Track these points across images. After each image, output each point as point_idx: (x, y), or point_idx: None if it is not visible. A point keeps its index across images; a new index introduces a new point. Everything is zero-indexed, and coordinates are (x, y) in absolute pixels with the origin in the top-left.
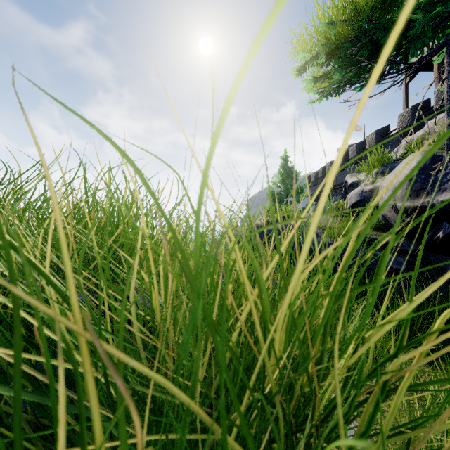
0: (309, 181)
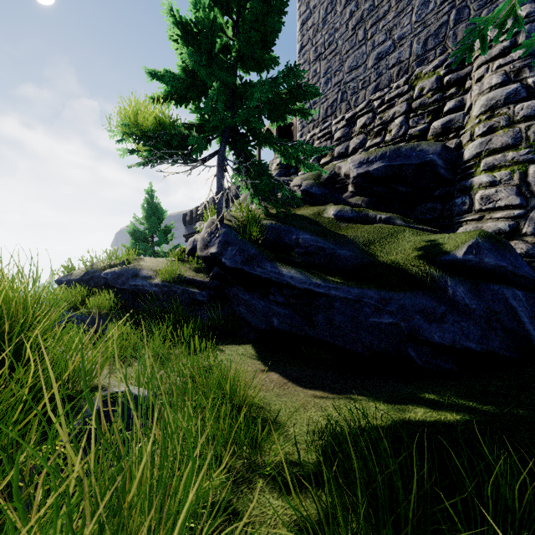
0: (185, 220)
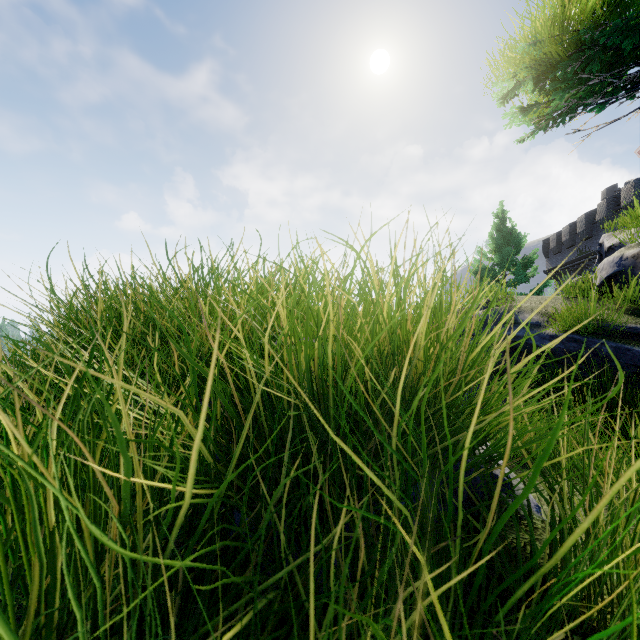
0: (547, 248)
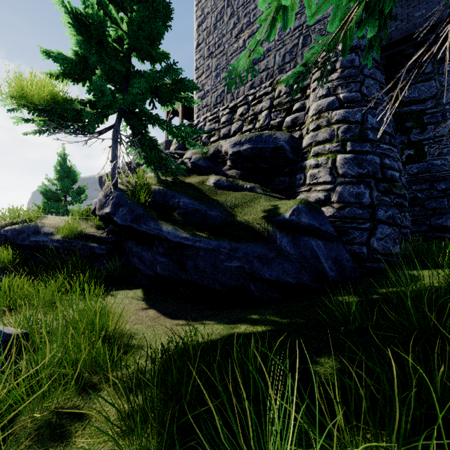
0: (101, 182)
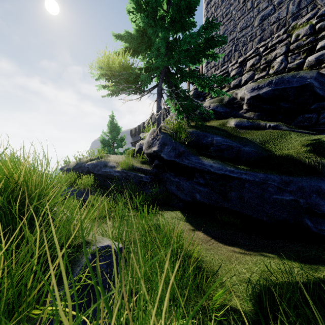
0: (132, 133)
